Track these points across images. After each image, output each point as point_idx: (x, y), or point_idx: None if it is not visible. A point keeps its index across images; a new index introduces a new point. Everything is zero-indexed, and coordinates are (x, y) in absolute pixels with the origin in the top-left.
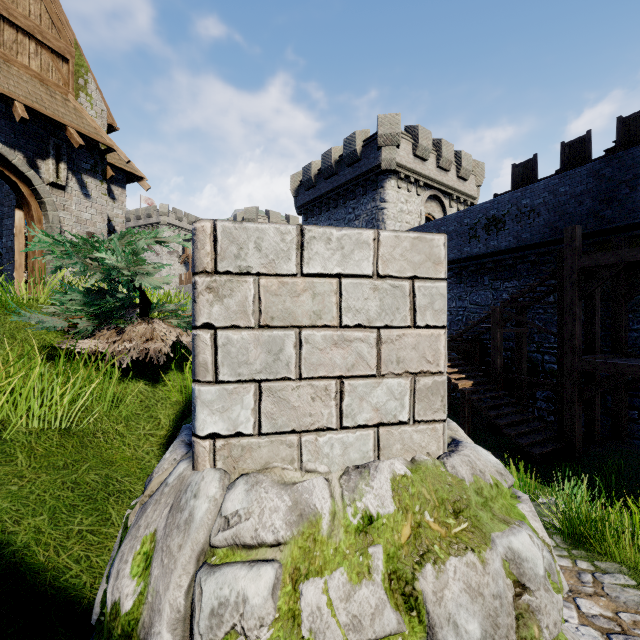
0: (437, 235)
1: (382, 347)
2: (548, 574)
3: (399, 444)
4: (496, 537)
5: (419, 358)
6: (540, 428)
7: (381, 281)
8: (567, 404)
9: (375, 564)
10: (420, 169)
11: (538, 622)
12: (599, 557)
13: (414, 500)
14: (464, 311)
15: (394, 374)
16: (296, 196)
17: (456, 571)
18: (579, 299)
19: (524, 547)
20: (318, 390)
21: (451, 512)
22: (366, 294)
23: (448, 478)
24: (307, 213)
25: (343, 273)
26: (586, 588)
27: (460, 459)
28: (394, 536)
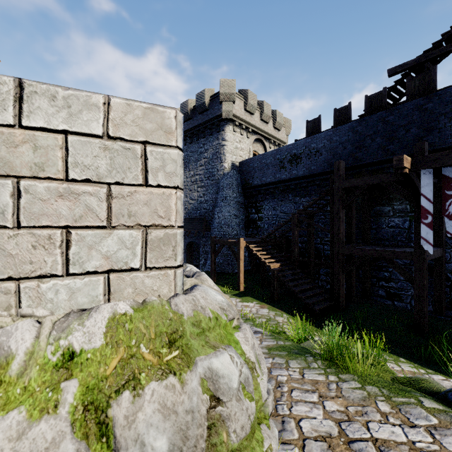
0: (169, 108)
1: (113, 201)
2: (243, 386)
3: (131, 288)
4: (199, 360)
5: (151, 213)
6: (320, 292)
7: (112, 142)
8: (336, 276)
9: (64, 398)
10: (249, 120)
11: (227, 428)
12: (342, 371)
13: (131, 335)
14: (277, 217)
15: (125, 226)
16: None
17: (153, 394)
18: (342, 208)
19: (223, 366)
20: (40, 239)
21: (167, 343)
22: (96, 152)
23: (170, 314)
24: None
25: (70, 130)
26: (331, 393)
27: (184, 298)
28: (99, 369)
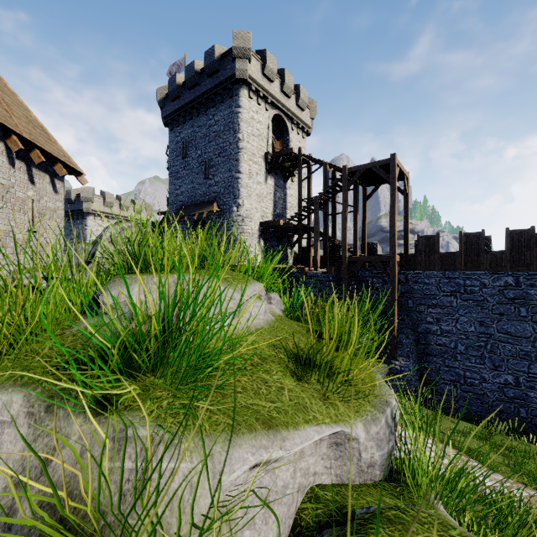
0: None
1: None
2: None
3: None
4: None
5: None
6: None
7: None
8: None
9: None
10: (109, 211)
11: None
12: None
13: None
14: None
15: None
16: None
17: None
18: None
19: None
20: None
21: None
22: None
23: None
24: None
25: None
26: None
27: None
28: None
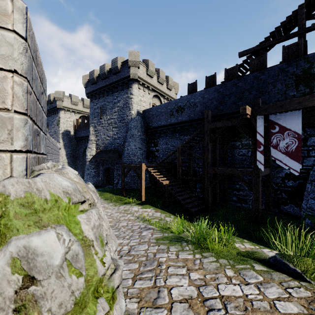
0: None
1: None
2: (68, 263)
3: None
4: (15, 239)
5: None
6: (196, 200)
7: None
8: (206, 188)
9: None
10: (150, 81)
11: (40, 308)
12: (205, 251)
13: None
14: (168, 149)
15: None
16: (86, 87)
17: None
18: (210, 142)
19: (45, 244)
20: None
21: None
22: None
23: None
24: (92, 97)
25: None
26: (196, 267)
27: (16, 180)
28: None
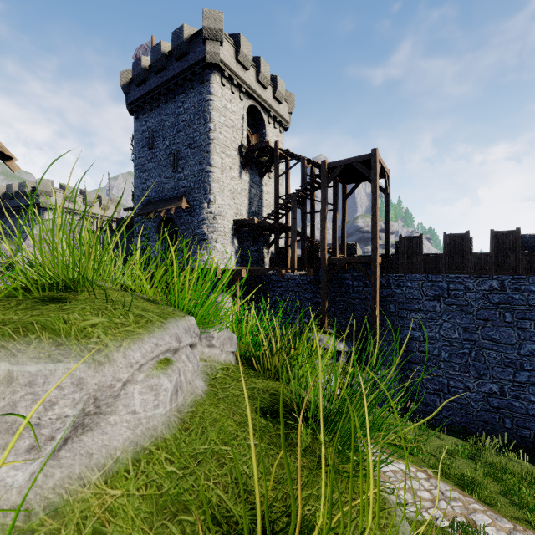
0: None
1: None
2: None
3: None
4: None
5: None
6: None
7: None
8: None
9: None
10: (70, 206)
11: None
12: None
13: None
14: None
15: None
16: None
17: None
18: None
19: None
20: None
21: None
22: None
23: None
24: None
25: None
26: None
27: None
28: None
